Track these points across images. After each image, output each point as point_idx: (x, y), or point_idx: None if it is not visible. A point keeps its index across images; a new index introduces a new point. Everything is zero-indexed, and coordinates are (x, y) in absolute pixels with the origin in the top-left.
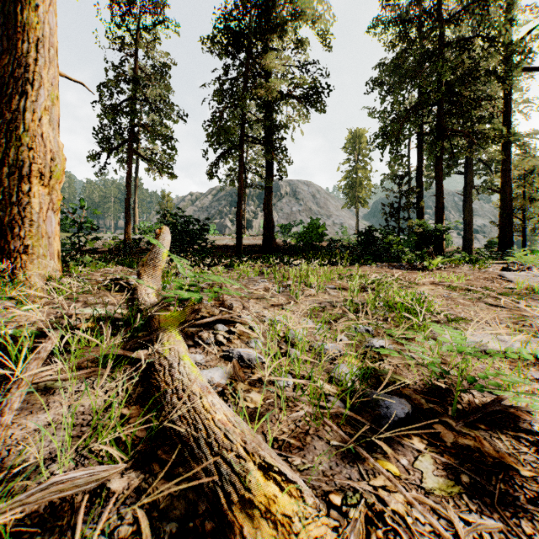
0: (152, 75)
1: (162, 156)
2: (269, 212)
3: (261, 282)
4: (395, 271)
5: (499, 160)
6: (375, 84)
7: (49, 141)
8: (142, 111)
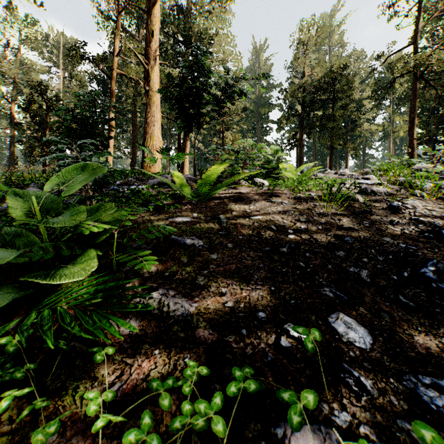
0: None
1: None
2: None
3: None
4: None
5: None
6: None
7: None
8: None
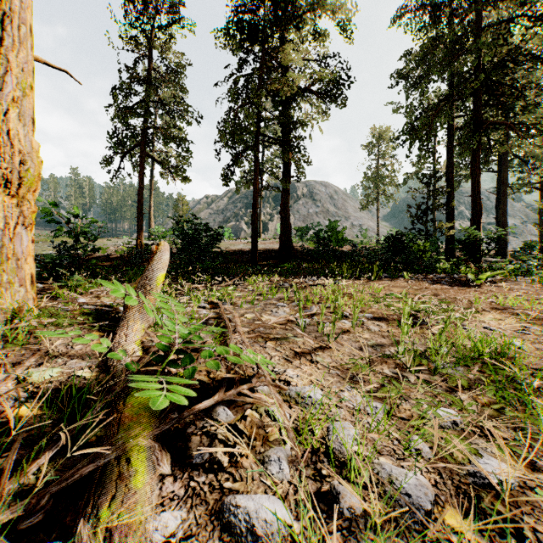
0: (167, 77)
1: (178, 159)
2: (286, 216)
3: (280, 307)
4: (437, 287)
5: (538, 155)
6: (400, 77)
7: (18, 140)
8: (158, 114)
